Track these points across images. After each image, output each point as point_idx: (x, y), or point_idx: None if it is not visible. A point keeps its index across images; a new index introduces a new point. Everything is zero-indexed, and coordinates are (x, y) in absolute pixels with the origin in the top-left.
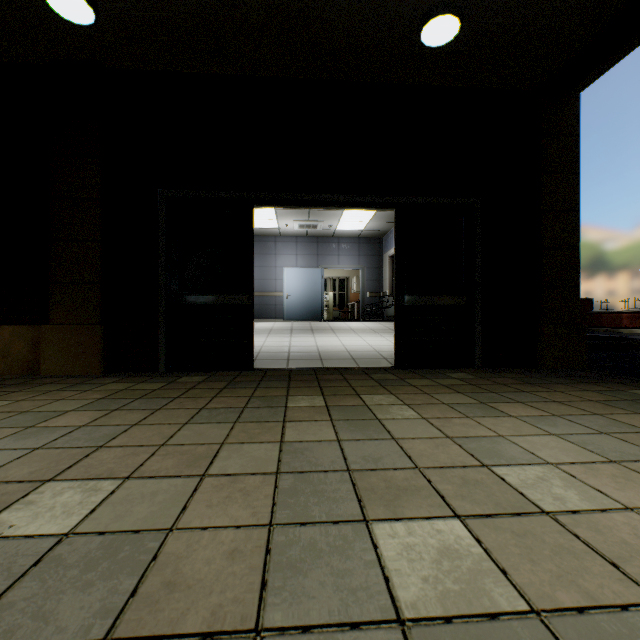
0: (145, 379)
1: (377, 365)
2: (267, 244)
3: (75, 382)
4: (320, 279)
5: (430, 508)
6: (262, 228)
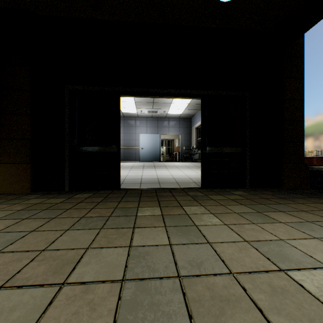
0: (55, 196)
1: (191, 186)
2: (131, 121)
3: (11, 198)
4: (159, 140)
5: None
6: (128, 112)
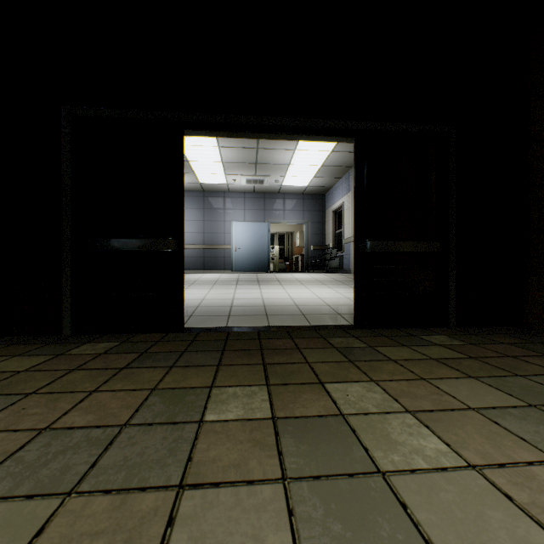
0: (29, 349)
1: (331, 323)
2: (216, 199)
3: None
4: (267, 233)
5: None
6: (211, 183)
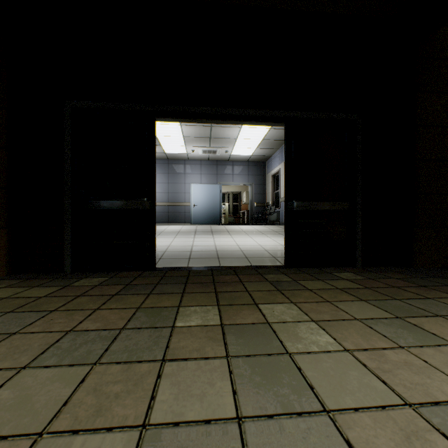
0: (43, 282)
1: (268, 264)
2: (178, 166)
3: None
4: (219, 193)
5: None
6: (174, 153)
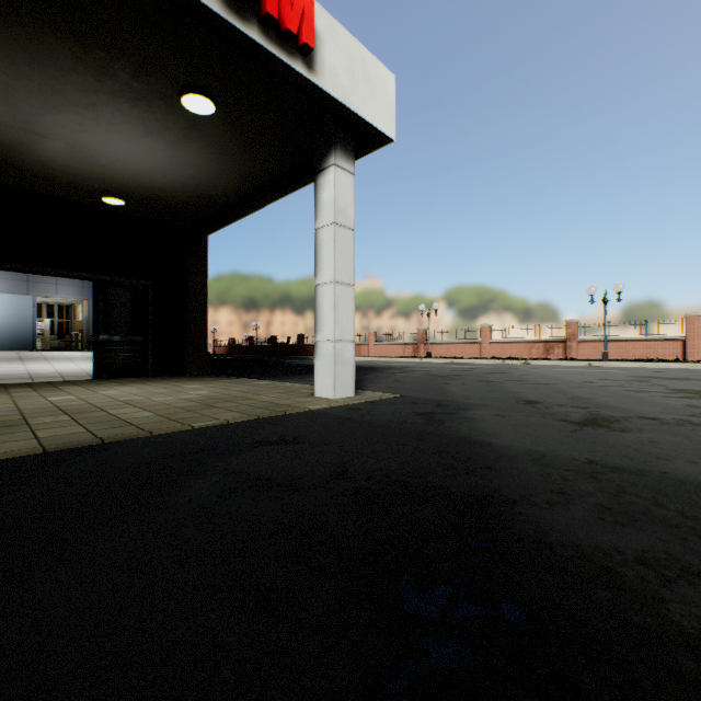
0: None
1: (82, 379)
2: None
3: None
4: (32, 307)
5: (68, 396)
6: None
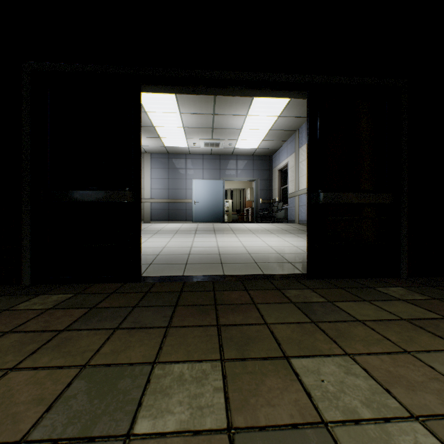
0: None
1: (284, 271)
2: (179, 160)
3: None
4: (222, 189)
5: None
6: (174, 146)
